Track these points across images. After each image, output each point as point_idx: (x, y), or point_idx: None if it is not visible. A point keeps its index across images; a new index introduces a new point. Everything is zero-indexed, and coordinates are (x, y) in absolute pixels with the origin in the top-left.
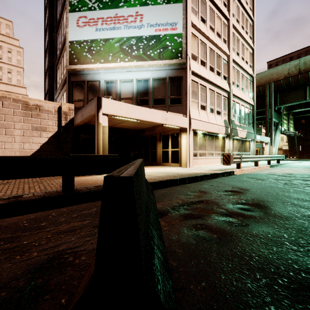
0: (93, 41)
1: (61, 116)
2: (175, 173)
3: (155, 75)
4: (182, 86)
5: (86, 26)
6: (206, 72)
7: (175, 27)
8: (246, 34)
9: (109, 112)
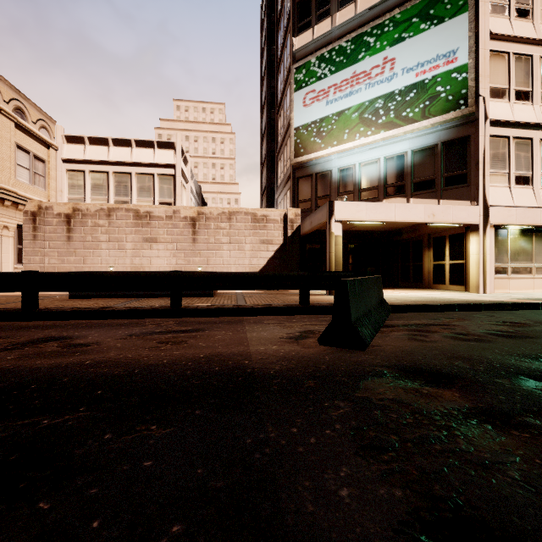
0: (323, 120)
1: (287, 224)
2: (442, 299)
3: (417, 145)
4: (469, 152)
5: (315, 103)
6: (530, 110)
7: (452, 58)
8: None
9: (343, 218)
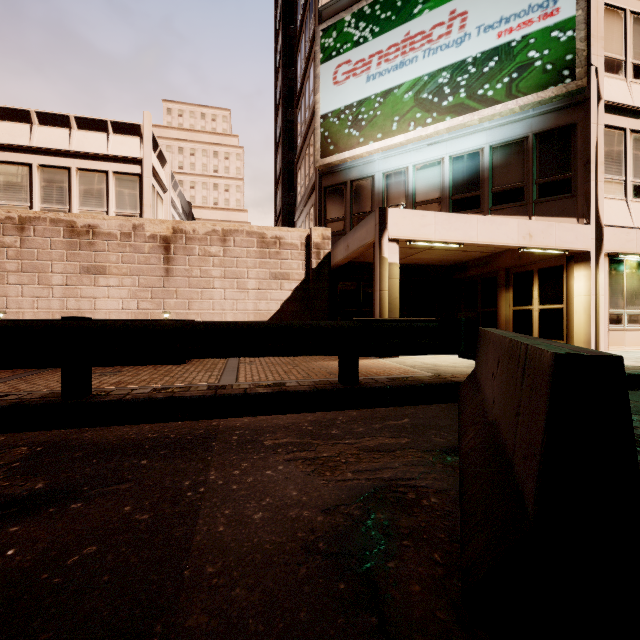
0: (362, 103)
1: (310, 251)
2: None
3: (497, 138)
4: (575, 148)
5: (350, 79)
6: None
7: (552, 9)
8: None
9: (401, 235)
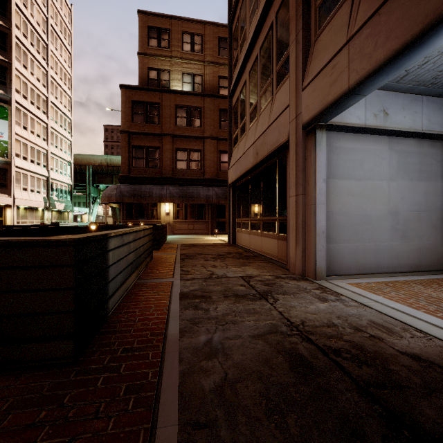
0: None
1: None
2: None
3: None
4: (8, 175)
5: None
6: (27, 164)
7: (1, 135)
8: (65, 130)
9: None
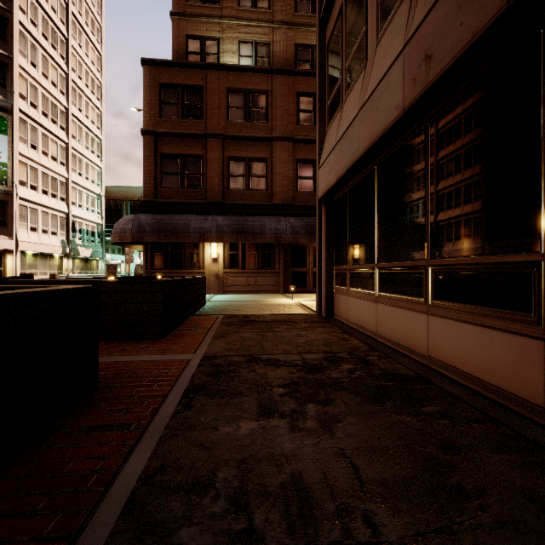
0: None
1: None
2: None
3: None
4: (8, 210)
5: None
6: (37, 196)
7: None
8: (93, 153)
9: None
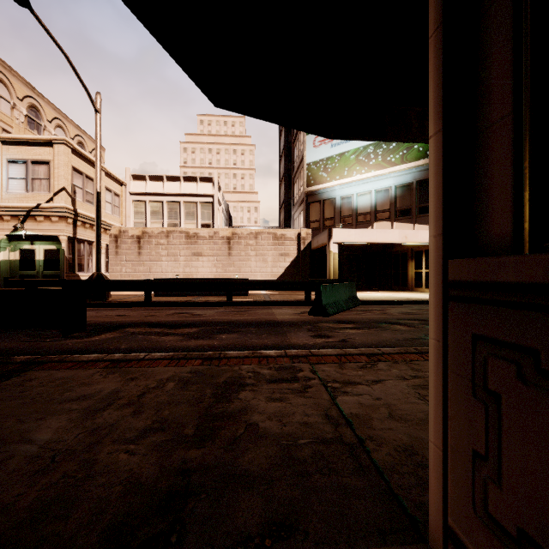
0: (329, 159)
1: (300, 241)
2: (404, 298)
3: (398, 182)
4: None
5: (322, 145)
6: None
7: None
8: None
9: (339, 240)
